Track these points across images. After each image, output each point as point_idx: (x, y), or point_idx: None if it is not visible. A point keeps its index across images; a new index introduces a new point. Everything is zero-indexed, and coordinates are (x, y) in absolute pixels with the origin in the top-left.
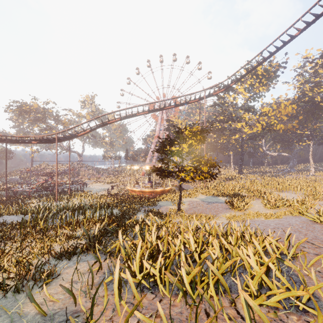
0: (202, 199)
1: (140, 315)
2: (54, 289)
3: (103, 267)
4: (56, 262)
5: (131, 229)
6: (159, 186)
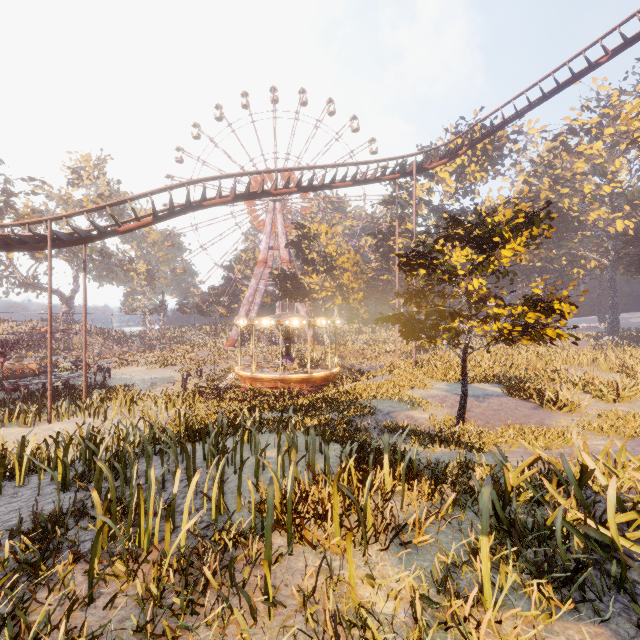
0: (448, 391)
1: None
2: None
3: None
4: None
5: None
6: (311, 368)
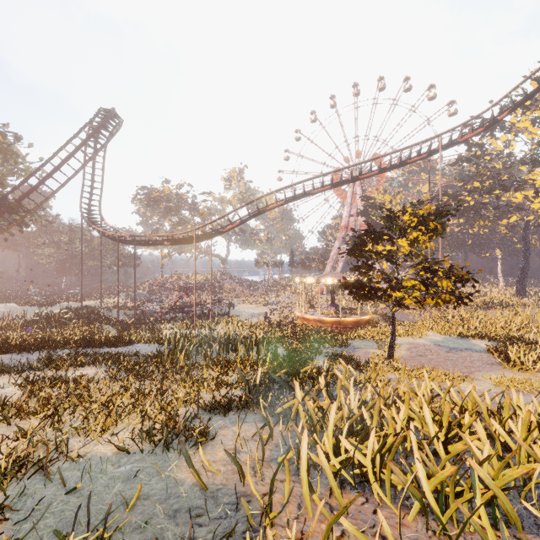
0: (435, 342)
1: (347, 525)
2: (211, 456)
3: (274, 436)
4: (207, 416)
5: (311, 383)
6: (349, 314)
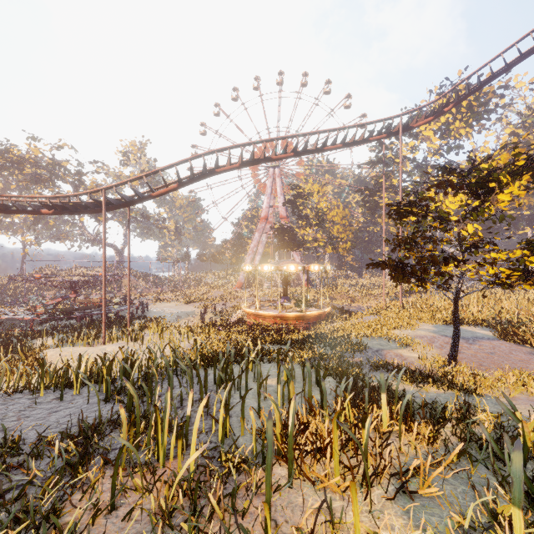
0: (436, 332)
1: None
2: None
3: None
4: None
5: None
6: (305, 307)
